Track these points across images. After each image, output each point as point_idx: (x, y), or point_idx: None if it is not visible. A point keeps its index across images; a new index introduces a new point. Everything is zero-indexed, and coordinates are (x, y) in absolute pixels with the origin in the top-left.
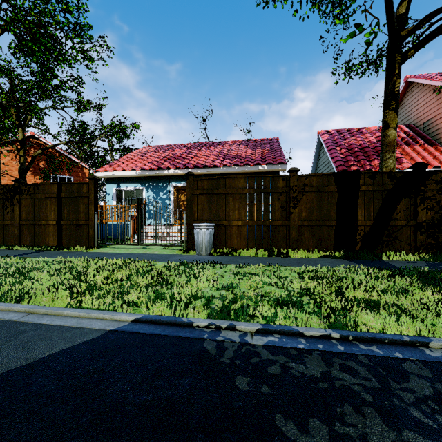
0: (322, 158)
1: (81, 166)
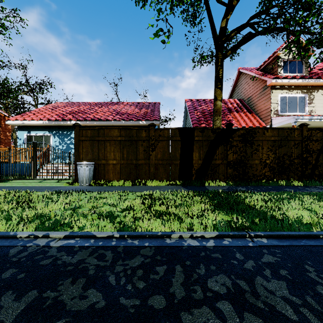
0: (188, 118)
1: (3, 115)
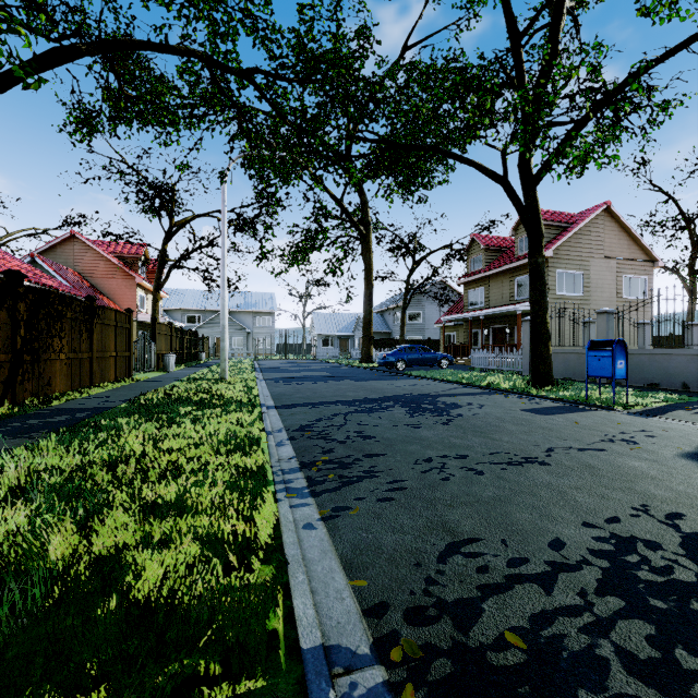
0: None
1: None
